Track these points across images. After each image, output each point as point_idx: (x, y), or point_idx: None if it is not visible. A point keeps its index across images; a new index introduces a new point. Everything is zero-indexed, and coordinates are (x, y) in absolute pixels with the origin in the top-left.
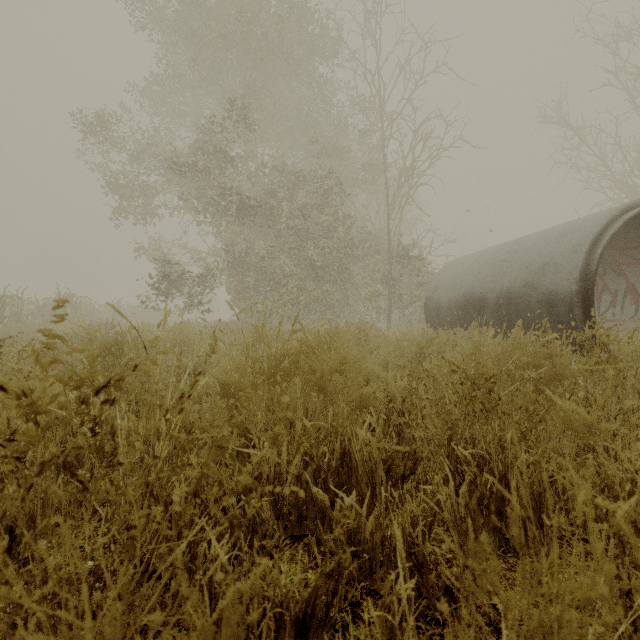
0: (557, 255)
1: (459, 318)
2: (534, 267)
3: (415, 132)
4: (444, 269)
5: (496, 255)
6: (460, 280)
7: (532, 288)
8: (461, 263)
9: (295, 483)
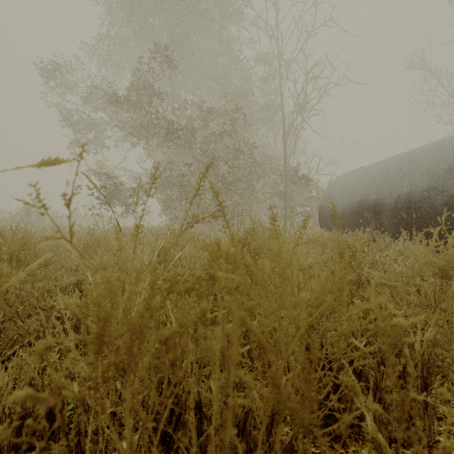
0: None
1: (353, 222)
2: (438, 172)
3: (306, 74)
4: (336, 181)
5: (390, 165)
6: (353, 189)
7: (437, 191)
8: (352, 175)
9: None
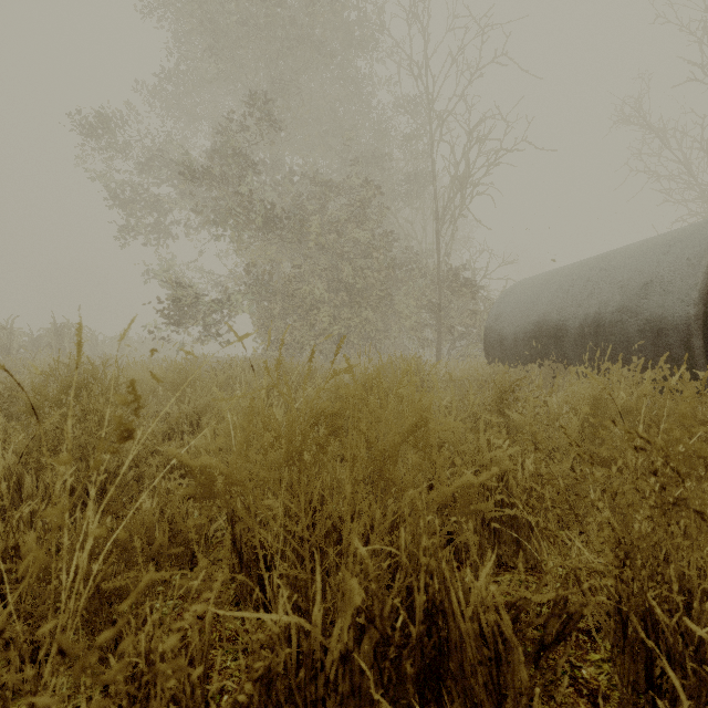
0: (665, 271)
1: (529, 351)
2: (632, 287)
3: (469, 133)
4: (508, 293)
5: (577, 274)
6: (530, 305)
7: (630, 313)
8: (530, 285)
9: (339, 672)
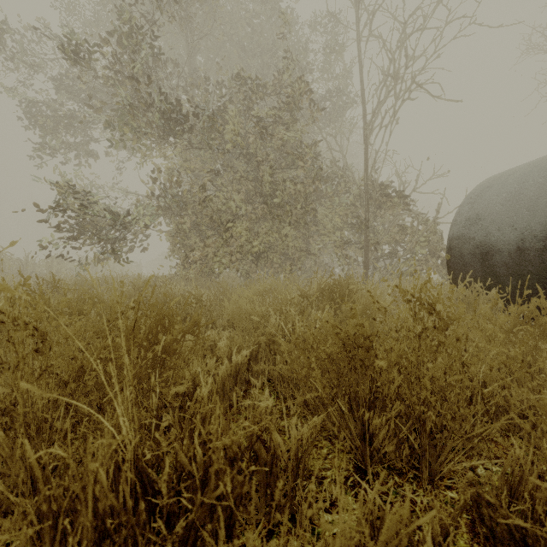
0: None
1: None
2: None
3: (403, 24)
4: (484, 188)
5: None
6: None
7: None
8: (533, 170)
9: None
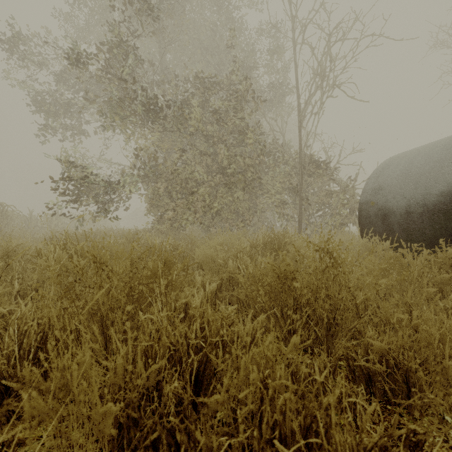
0: None
1: (431, 227)
2: None
3: (329, 35)
4: (385, 166)
5: None
6: (429, 174)
7: None
8: (419, 154)
9: None
